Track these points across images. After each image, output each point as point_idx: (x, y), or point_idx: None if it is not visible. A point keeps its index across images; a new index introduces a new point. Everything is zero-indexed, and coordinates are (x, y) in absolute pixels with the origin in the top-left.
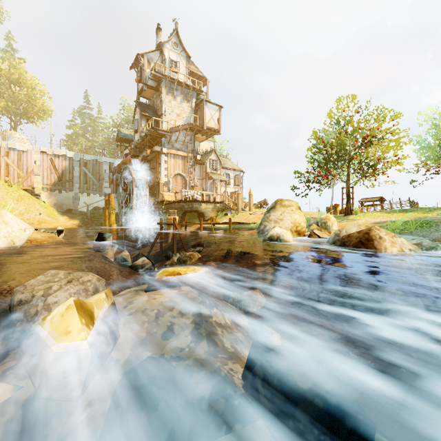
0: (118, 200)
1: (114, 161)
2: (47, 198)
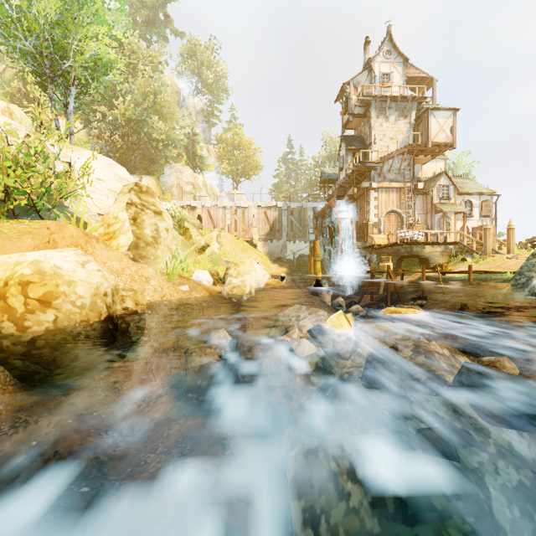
0: (323, 247)
1: (318, 205)
2: (262, 248)
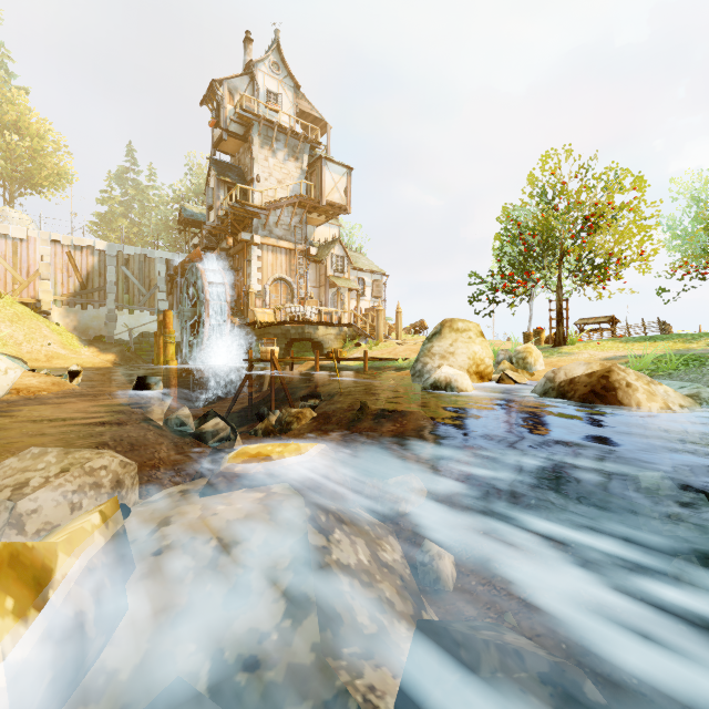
0: (181, 322)
1: (175, 257)
2: (63, 318)
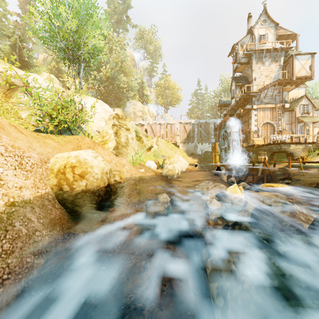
0: (220, 146)
1: (217, 121)
2: (182, 147)
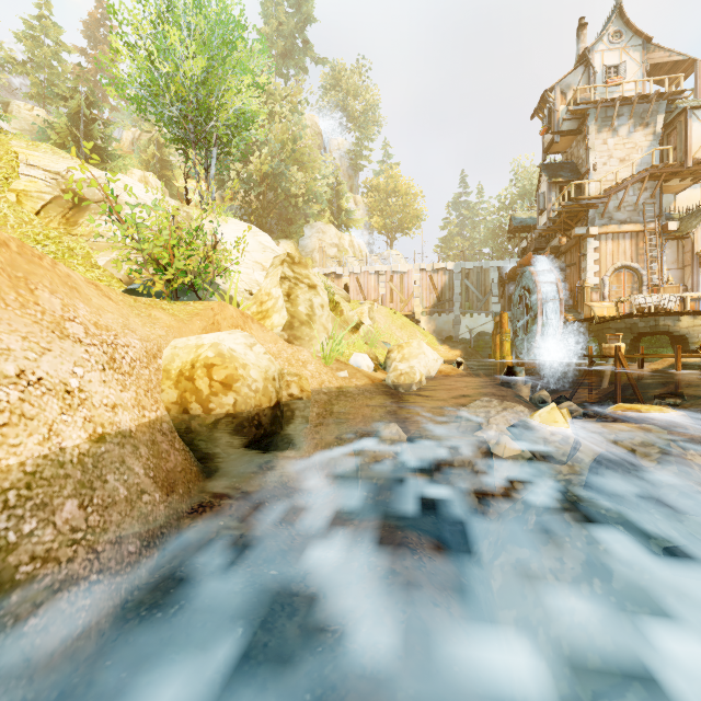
0: (513, 321)
1: (505, 264)
2: (426, 324)
